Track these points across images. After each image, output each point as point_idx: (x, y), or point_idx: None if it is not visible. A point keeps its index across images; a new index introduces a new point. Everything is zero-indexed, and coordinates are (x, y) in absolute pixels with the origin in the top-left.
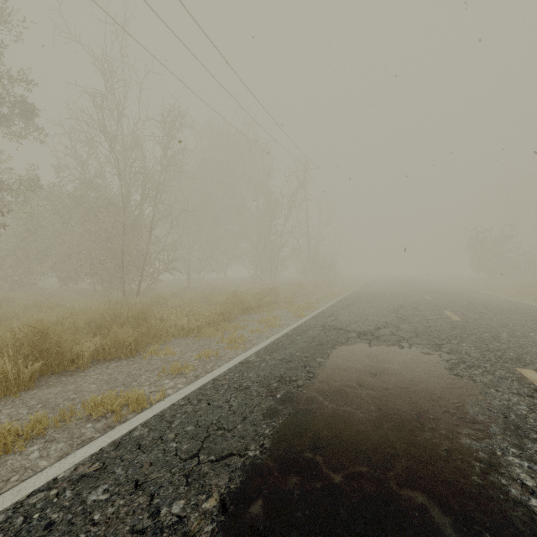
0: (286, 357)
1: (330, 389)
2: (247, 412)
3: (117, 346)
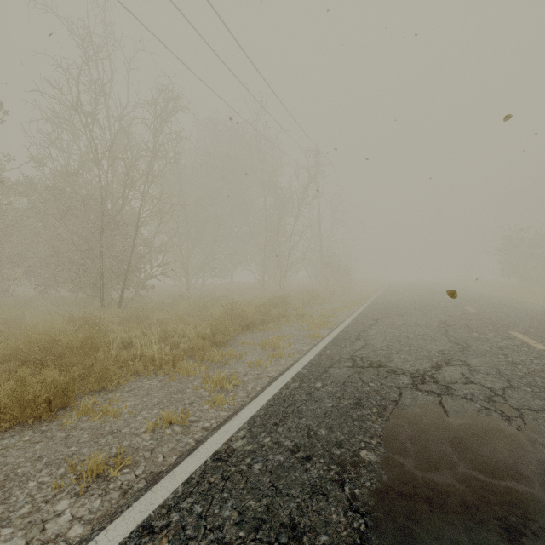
0: (301, 444)
1: None
2: None
3: (24, 404)
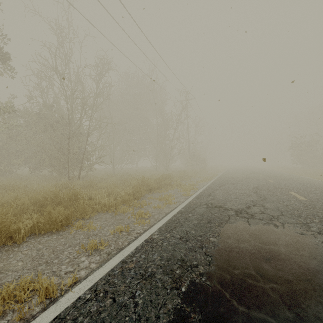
0: (183, 236)
1: (232, 280)
2: (152, 317)
3: (50, 223)
